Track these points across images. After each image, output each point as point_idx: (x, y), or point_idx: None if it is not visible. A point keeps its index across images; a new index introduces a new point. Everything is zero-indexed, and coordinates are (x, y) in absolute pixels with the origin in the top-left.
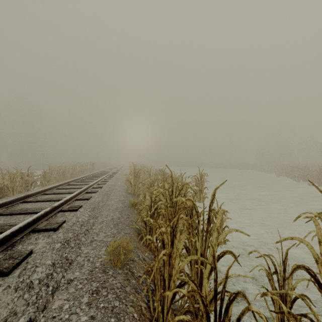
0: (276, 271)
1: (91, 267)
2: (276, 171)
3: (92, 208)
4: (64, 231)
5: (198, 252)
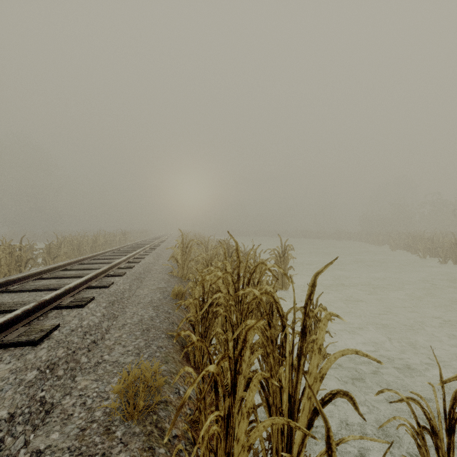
0: (434, 431)
1: (85, 421)
2: (391, 242)
3: (110, 301)
4: (51, 346)
5: (285, 392)
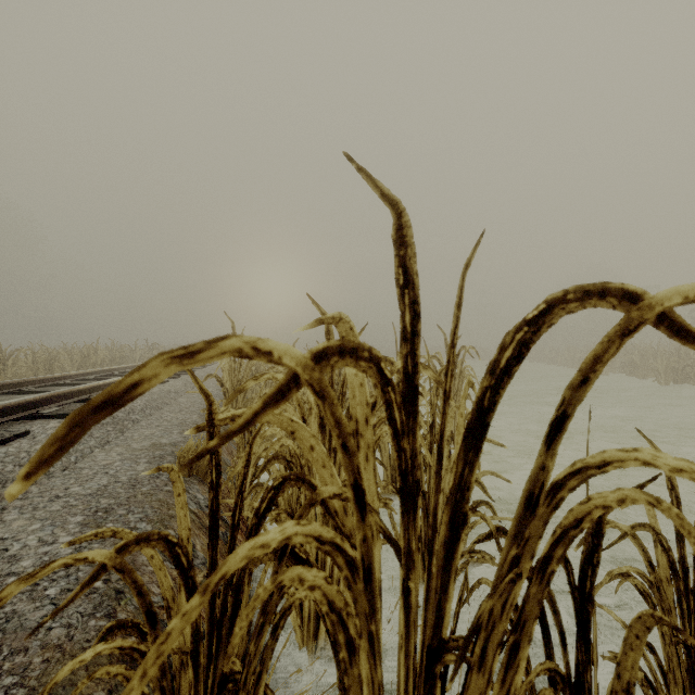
0: None
1: None
2: None
3: None
4: None
5: None
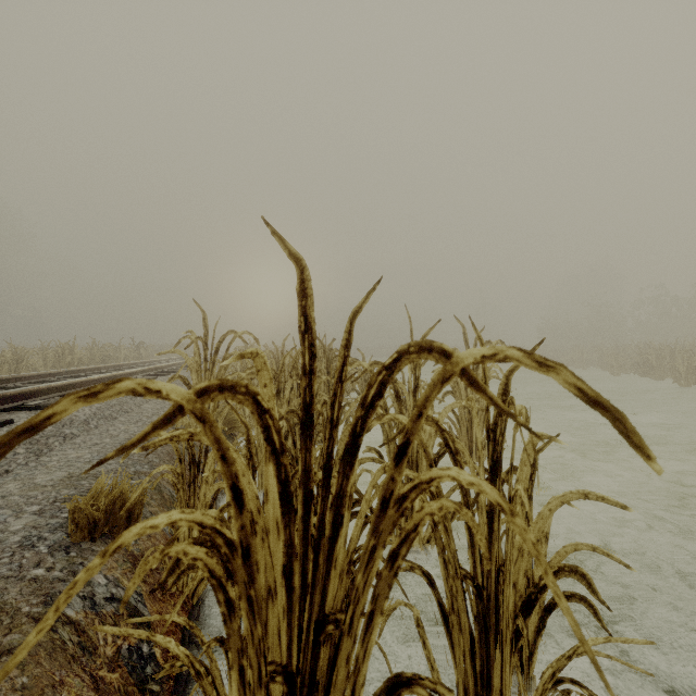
0: None
1: None
2: (612, 361)
3: None
4: None
5: None
